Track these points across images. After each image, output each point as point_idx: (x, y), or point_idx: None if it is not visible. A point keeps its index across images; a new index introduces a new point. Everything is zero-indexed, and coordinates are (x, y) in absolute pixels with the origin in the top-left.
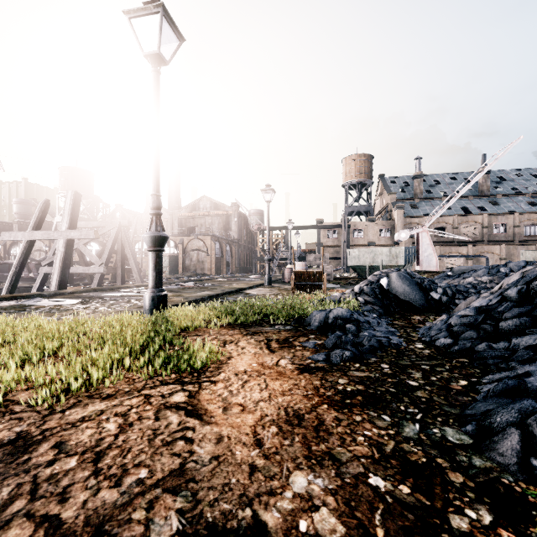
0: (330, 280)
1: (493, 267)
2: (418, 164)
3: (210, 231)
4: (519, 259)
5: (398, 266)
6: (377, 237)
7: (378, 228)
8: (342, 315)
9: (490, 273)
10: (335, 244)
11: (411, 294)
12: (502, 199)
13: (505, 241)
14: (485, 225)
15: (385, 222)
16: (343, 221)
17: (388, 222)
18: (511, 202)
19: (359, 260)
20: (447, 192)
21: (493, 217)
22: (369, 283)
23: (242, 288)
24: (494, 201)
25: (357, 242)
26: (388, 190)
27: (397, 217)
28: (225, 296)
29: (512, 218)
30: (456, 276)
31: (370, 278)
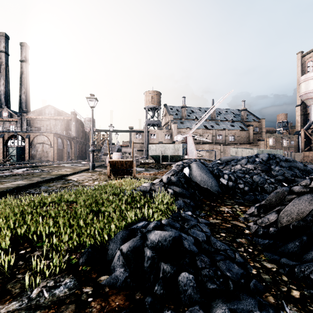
0: (137, 165)
1: (249, 157)
2: (184, 100)
3: (53, 130)
4: (228, 152)
5: (178, 155)
6: (163, 139)
7: (164, 134)
8: (166, 244)
9: (249, 161)
10: (140, 142)
11: (209, 181)
12: (220, 122)
13: (222, 143)
14: (214, 135)
15: (168, 131)
16: (145, 129)
17: (169, 131)
18: (224, 124)
19: (156, 152)
20: (197, 117)
21: (217, 131)
22: (175, 172)
23: (65, 174)
24: (217, 123)
25: (152, 141)
26: (169, 113)
27: (174, 128)
28: (41, 185)
29: (224, 132)
30: (225, 163)
31: (174, 167)
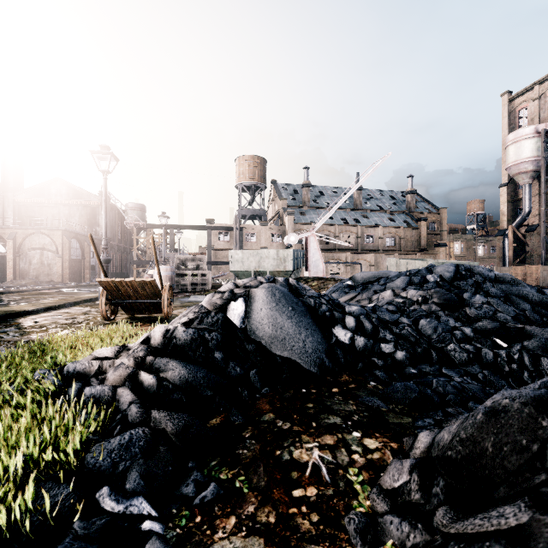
0: (206, 290)
1: (412, 273)
2: (306, 173)
3: (61, 224)
4: (383, 266)
5: (286, 271)
6: (269, 242)
7: (271, 233)
8: None
9: (413, 283)
10: (227, 248)
11: (296, 338)
12: (370, 213)
13: (373, 250)
14: (359, 235)
15: (277, 227)
16: (235, 223)
17: (280, 228)
18: (377, 217)
19: (243, 264)
20: (330, 203)
21: (365, 229)
22: (198, 315)
23: (18, 311)
24: (365, 215)
25: (249, 247)
26: (280, 196)
27: (288, 223)
28: None
29: (378, 230)
30: (361, 287)
31: (208, 299)
